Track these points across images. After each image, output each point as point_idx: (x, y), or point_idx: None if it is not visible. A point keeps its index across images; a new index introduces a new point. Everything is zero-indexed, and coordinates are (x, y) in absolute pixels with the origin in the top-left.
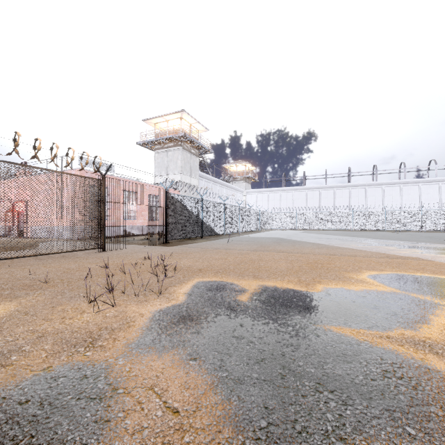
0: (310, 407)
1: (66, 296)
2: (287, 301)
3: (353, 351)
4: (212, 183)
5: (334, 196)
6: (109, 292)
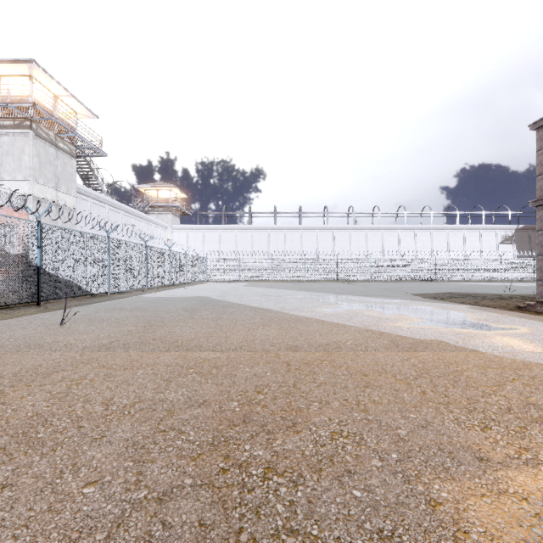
0: None
1: None
2: None
3: None
4: (109, 208)
5: (284, 239)
6: None
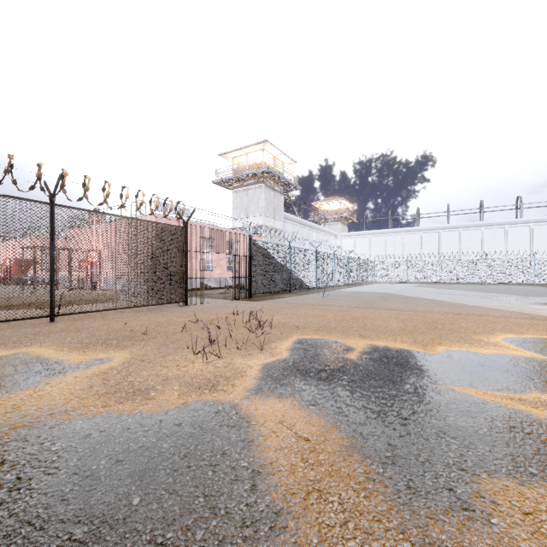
0: (432, 447)
1: (170, 347)
2: (402, 361)
3: (478, 409)
4: (299, 225)
5: (459, 239)
6: (211, 345)
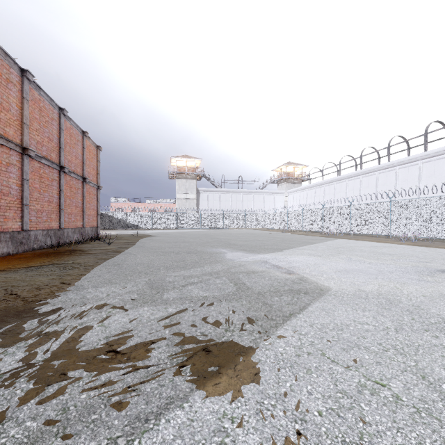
0: None
1: None
2: None
3: None
4: (221, 193)
5: (345, 189)
6: None
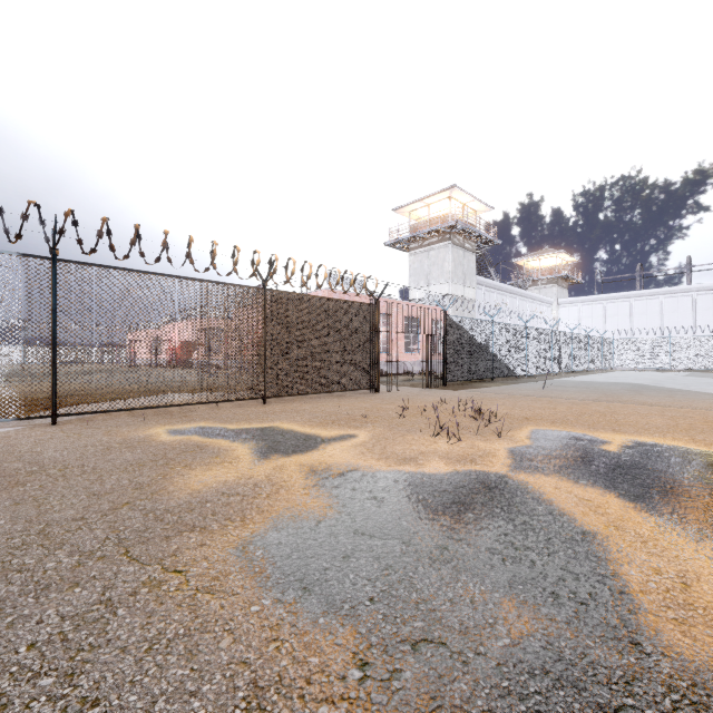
0: None
1: (401, 430)
2: (677, 456)
3: None
4: (497, 292)
5: None
6: (442, 429)
